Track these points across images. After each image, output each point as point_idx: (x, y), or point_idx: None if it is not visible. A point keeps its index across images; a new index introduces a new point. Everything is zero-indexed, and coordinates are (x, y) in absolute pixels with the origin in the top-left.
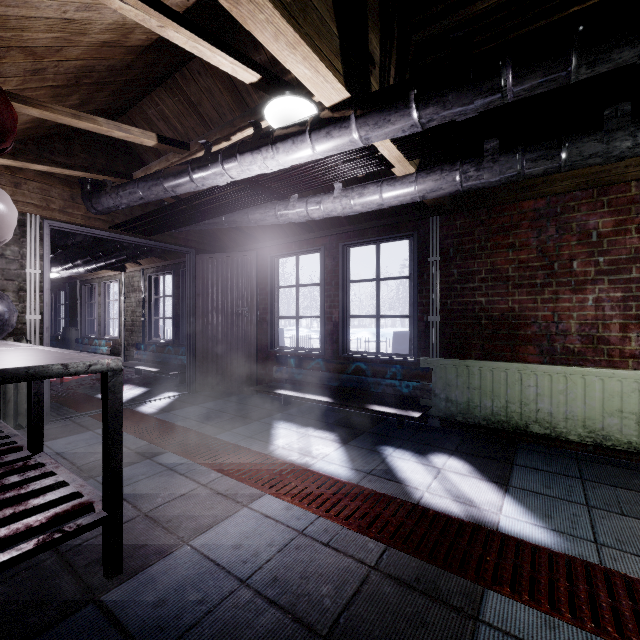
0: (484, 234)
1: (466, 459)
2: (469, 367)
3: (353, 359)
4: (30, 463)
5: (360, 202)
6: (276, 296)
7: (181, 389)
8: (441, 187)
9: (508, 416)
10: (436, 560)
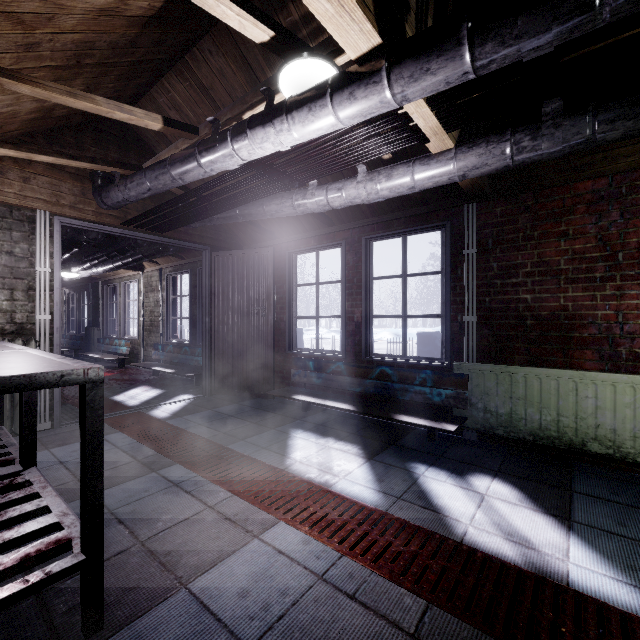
0: (530, 222)
1: (513, 483)
2: (512, 374)
3: (377, 363)
4: (17, 481)
5: (388, 186)
6: (294, 295)
7: (196, 391)
8: (486, 163)
9: (560, 431)
10: (494, 629)
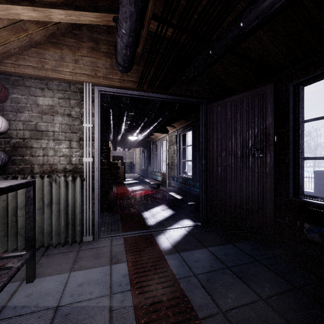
0: None
1: None
2: None
3: None
4: None
5: None
6: (301, 132)
7: (195, 217)
8: None
9: None
10: None
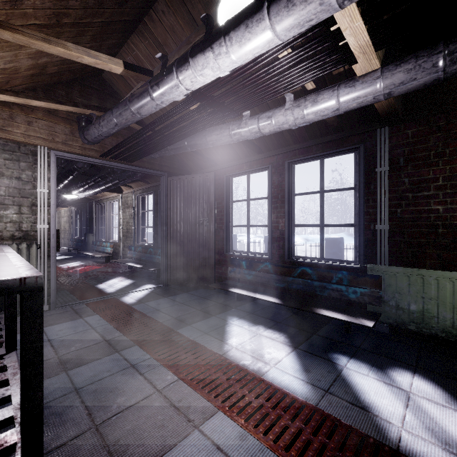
0: (441, 140)
1: (434, 380)
2: (424, 276)
3: (298, 263)
4: None
5: (313, 110)
6: (230, 209)
7: (157, 282)
8: (415, 77)
9: None
10: None
